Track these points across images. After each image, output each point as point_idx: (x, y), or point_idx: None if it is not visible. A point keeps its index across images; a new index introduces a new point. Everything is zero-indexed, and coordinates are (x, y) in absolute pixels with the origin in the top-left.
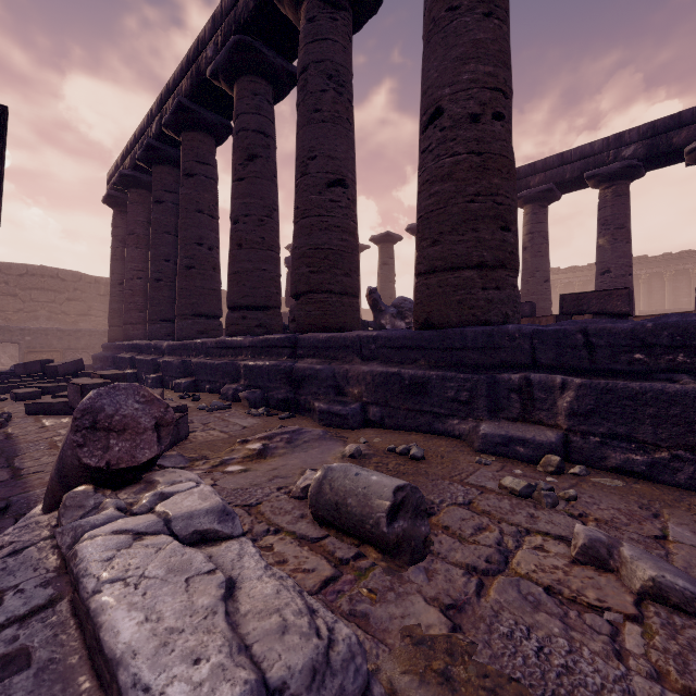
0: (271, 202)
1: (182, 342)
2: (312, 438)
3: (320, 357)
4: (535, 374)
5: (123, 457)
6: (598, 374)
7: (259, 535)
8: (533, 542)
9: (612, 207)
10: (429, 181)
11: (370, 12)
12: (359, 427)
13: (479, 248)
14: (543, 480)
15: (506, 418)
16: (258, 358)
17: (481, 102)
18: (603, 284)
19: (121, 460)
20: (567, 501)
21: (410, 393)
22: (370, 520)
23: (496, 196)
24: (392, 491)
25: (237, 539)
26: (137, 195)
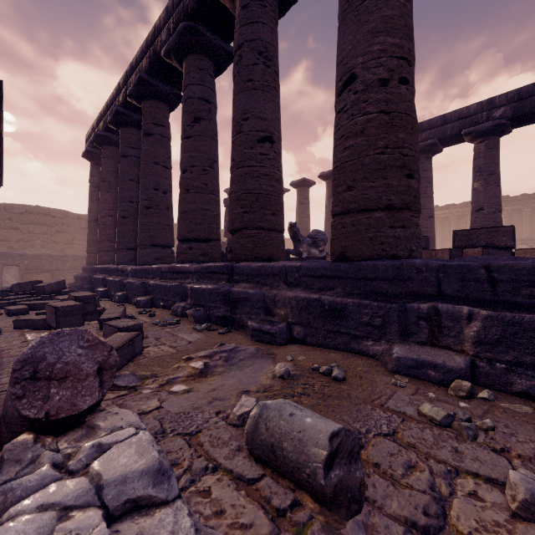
0: (212, 156)
1: (142, 266)
2: (246, 357)
3: (252, 282)
4: (442, 304)
5: (63, 406)
6: (501, 306)
7: (197, 474)
8: (465, 486)
9: (485, 157)
10: (344, 136)
11: (292, 0)
12: (285, 344)
13: (387, 193)
14: (456, 405)
15: (415, 341)
16: (202, 281)
17: (389, 69)
18: (477, 219)
19: (60, 410)
20: (485, 432)
21: (329, 316)
22: (306, 469)
23: (402, 148)
24: (327, 438)
25: (172, 506)
26: (108, 150)
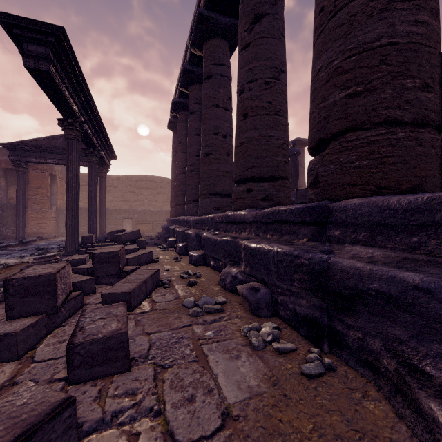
0: (278, 62)
1: (200, 217)
2: None
3: (387, 245)
4: None
5: None
6: None
7: None
8: None
9: None
10: None
11: None
12: None
13: None
14: None
15: None
16: (262, 236)
17: None
18: None
19: None
20: None
21: None
22: None
23: None
24: None
25: None
26: (183, 115)
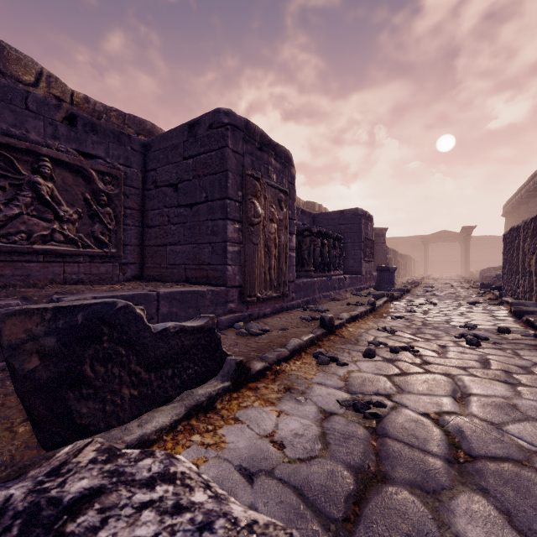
0: None
1: None
2: None
3: None
4: None
5: None
6: None
7: None
8: None
9: None
10: None
11: None
12: None
13: None
14: None
15: None
16: None
17: None
18: None
19: None
20: None
21: None
22: None
23: None
24: None
25: None
26: (511, 216)
